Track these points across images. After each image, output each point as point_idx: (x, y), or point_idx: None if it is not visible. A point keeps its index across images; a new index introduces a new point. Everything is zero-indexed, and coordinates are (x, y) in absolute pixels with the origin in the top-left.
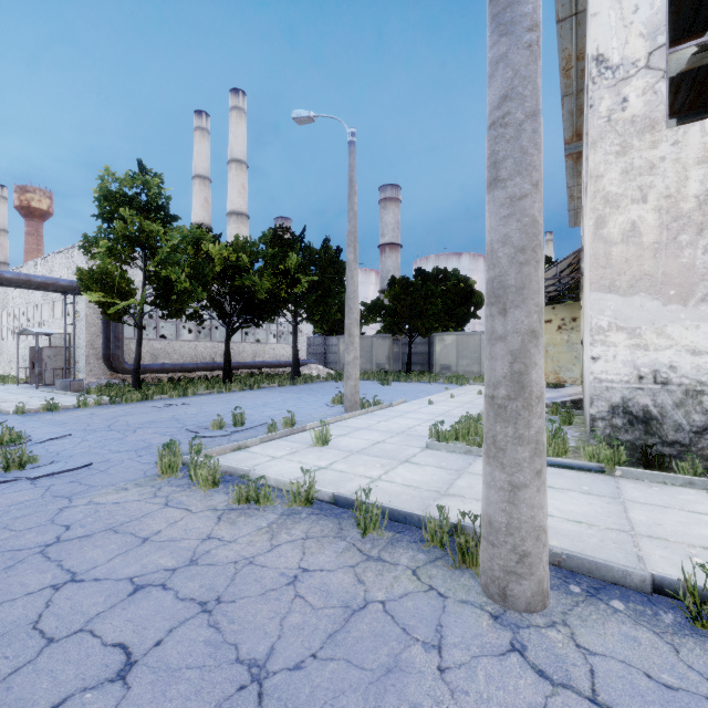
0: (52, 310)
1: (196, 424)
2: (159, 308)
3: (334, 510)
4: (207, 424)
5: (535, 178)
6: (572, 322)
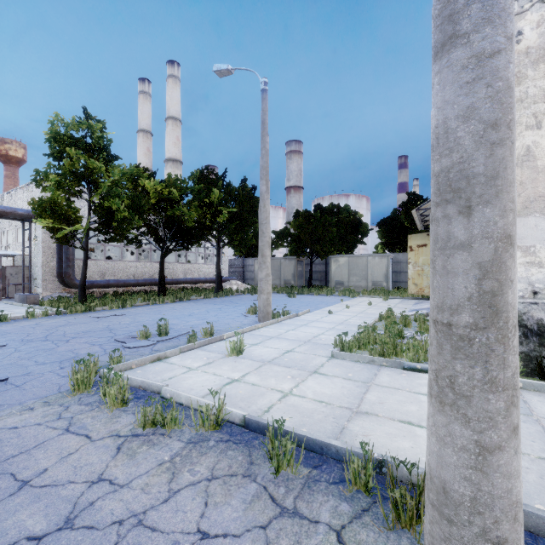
0: (15, 235)
1: (126, 333)
2: (102, 233)
3: (245, 435)
4: (136, 333)
5: (510, 30)
6: None
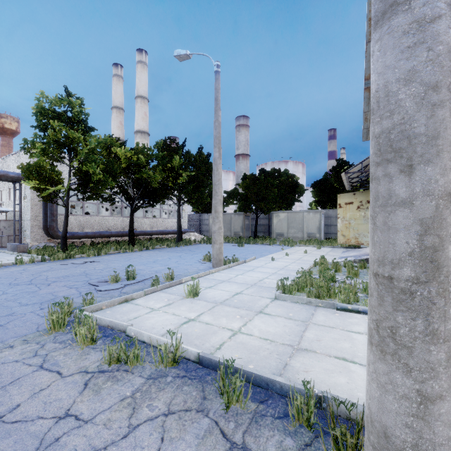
0: (8, 194)
1: (99, 278)
2: (80, 192)
3: (199, 371)
4: (107, 278)
5: None
6: (367, 203)
